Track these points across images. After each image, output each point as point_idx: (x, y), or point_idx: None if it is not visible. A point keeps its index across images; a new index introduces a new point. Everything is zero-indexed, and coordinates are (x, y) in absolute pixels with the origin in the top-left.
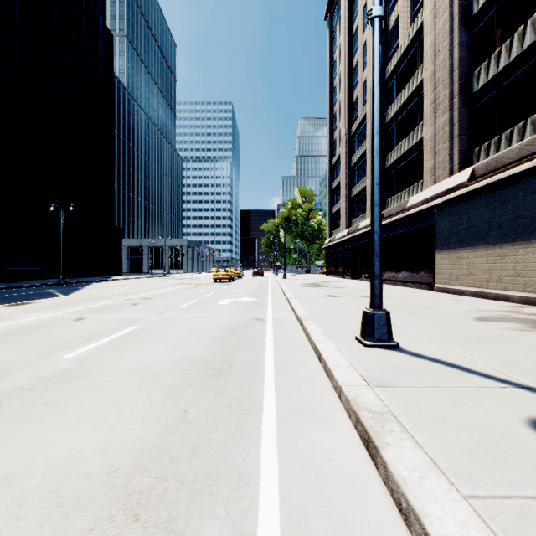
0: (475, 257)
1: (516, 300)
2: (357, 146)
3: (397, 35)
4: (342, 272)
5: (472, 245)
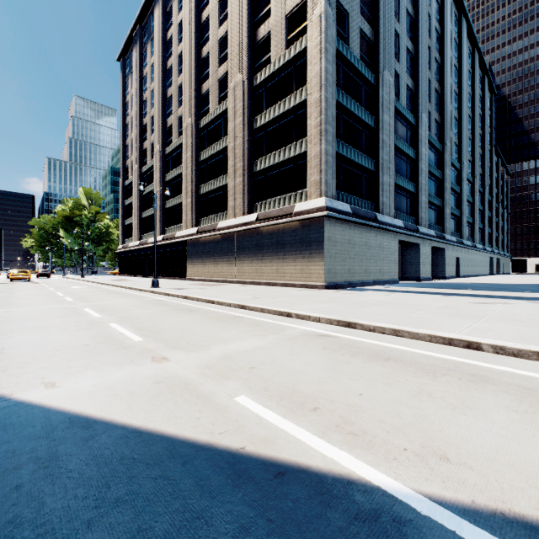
0: (199, 265)
1: (208, 281)
2: (146, 183)
3: (172, 134)
4: (135, 272)
5: (198, 260)
